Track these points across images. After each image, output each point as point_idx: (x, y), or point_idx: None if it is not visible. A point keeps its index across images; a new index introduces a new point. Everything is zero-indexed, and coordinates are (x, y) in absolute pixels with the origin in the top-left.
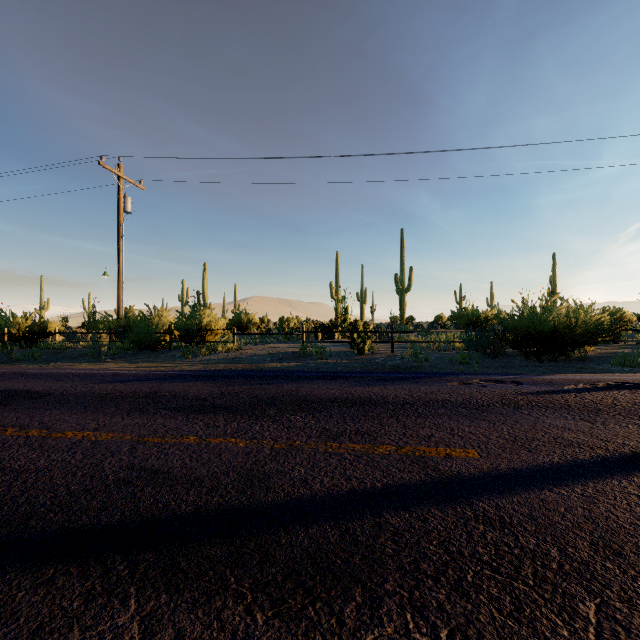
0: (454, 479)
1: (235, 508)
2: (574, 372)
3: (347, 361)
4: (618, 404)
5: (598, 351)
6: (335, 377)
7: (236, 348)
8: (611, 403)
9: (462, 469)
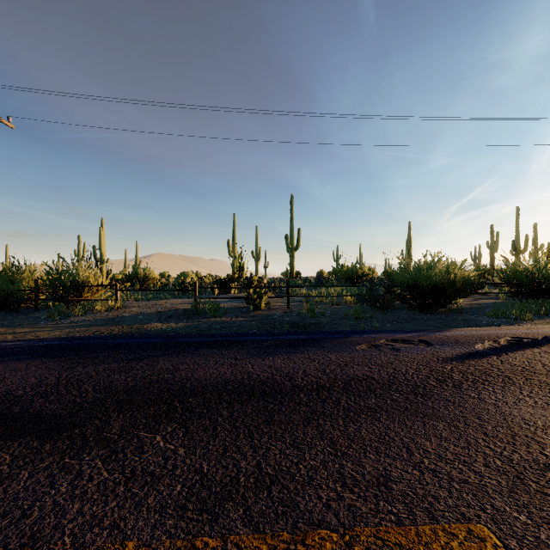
0: None
1: None
2: (463, 325)
3: (243, 318)
4: None
5: (465, 302)
6: (228, 343)
7: (119, 306)
8: (547, 371)
9: None
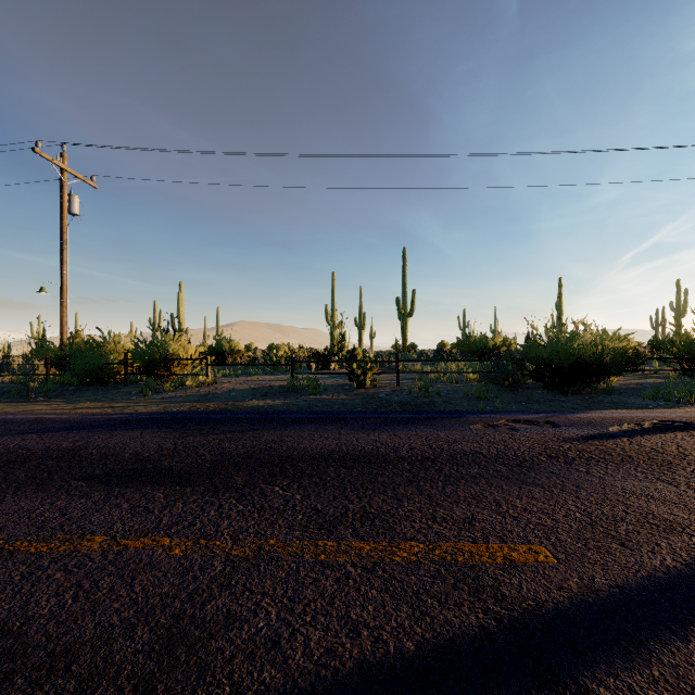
0: (535, 620)
1: None
2: (607, 408)
3: (345, 397)
4: (687, 453)
5: (621, 382)
6: (331, 420)
7: (210, 382)
8: (678, 452)
9: (540, 593)
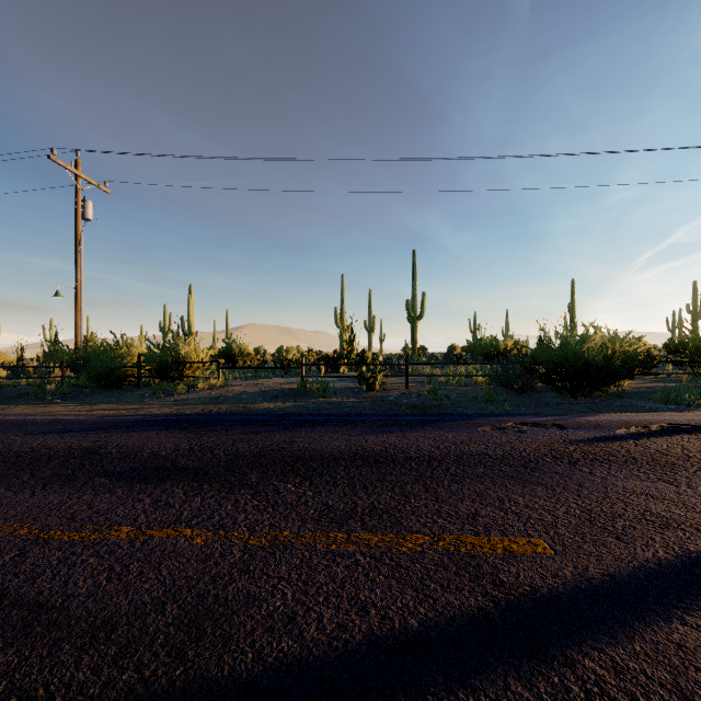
0: (529, 603)
1: (157, 700)
2: (617, 411)
3: (355, 399)
4: (691, 455)
5: (632, 385)
6: (341, 422)
7: (221, 384)
8: (682, 454)
9: (536, 580)
